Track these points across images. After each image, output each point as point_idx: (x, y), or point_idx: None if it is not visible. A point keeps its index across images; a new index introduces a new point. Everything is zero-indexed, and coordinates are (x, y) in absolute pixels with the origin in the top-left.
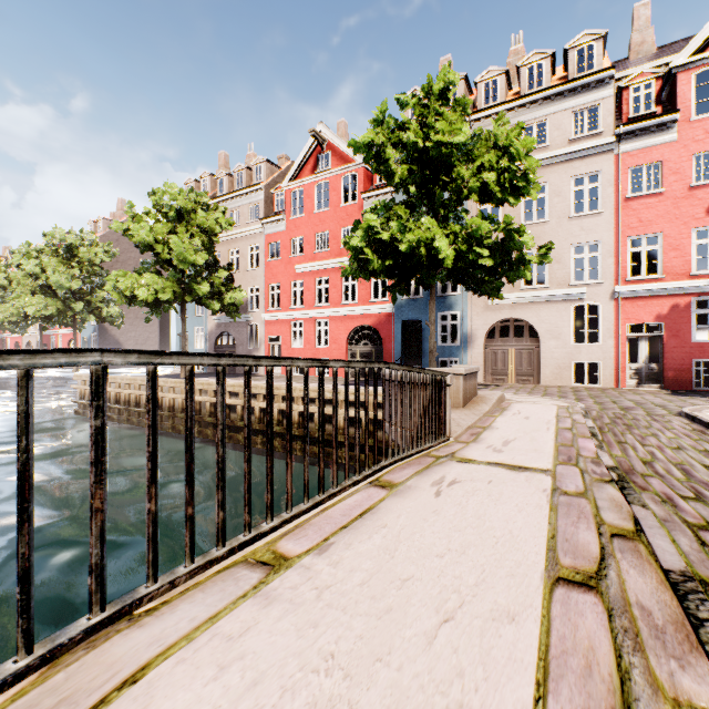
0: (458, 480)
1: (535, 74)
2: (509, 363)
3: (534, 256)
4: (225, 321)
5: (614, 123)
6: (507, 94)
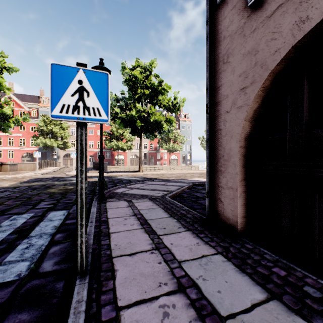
0: None
1: None
2: (68, 162)
3: (71, 145)
4: None
5: None
6: None
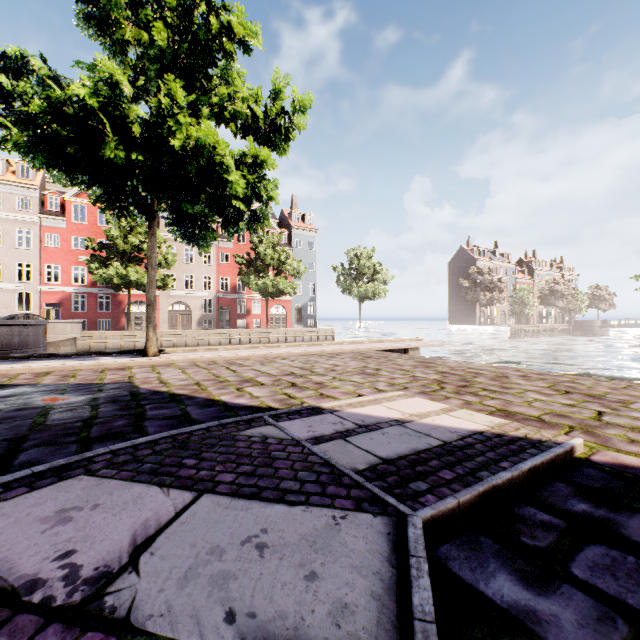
0: None
1: None
2: None
3: None
4: None
5: (39, 210)
6: None
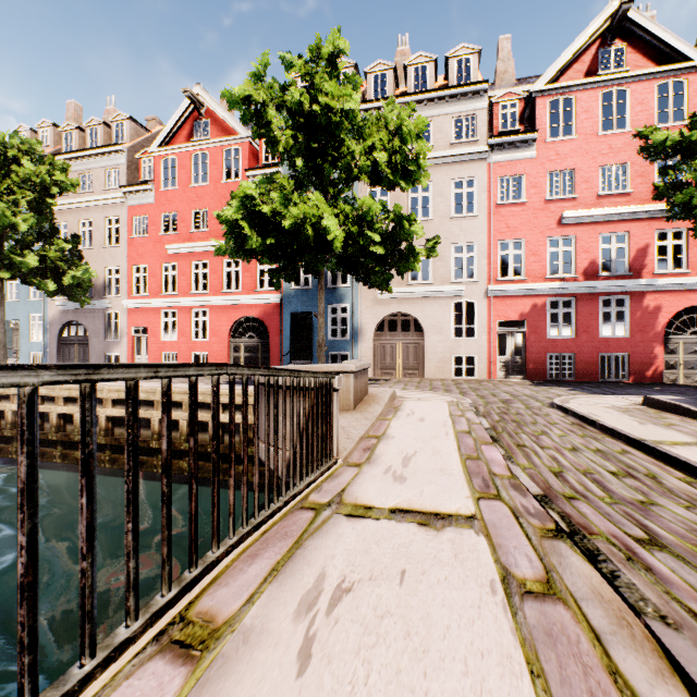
0: (347, 582)
1: (421, 76)
2: (397, 357)
3: (422, 249)
4: (73, 308)
5: (487, 134)
6: (395, 92)
